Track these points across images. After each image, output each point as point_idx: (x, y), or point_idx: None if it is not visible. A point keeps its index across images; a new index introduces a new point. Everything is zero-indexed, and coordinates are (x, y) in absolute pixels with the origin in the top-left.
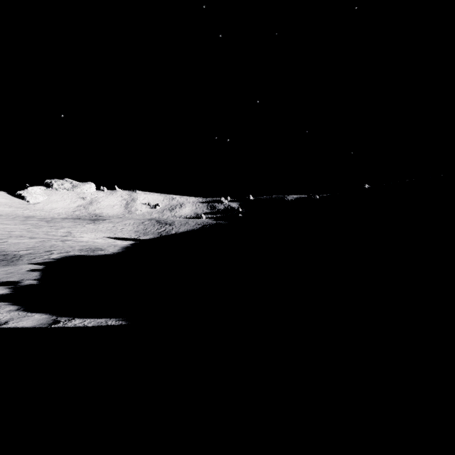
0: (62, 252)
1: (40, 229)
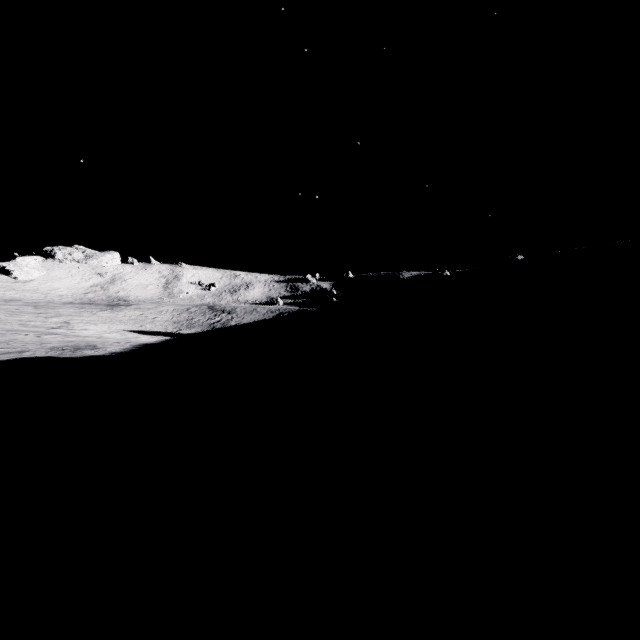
0: (13, 351)
1: (16, 318)
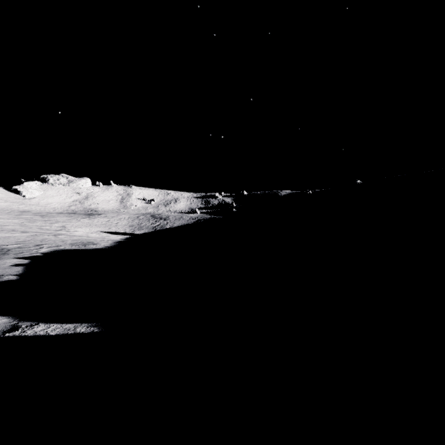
0: (53, 246)
1: (34, 224)
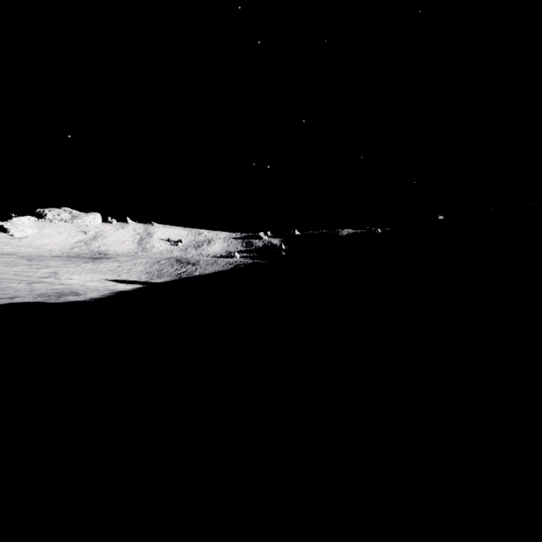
0: (5, 297)
1: (11, 269)
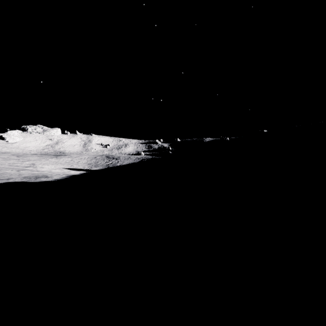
0: (4, 178)
1: (7, 161)
